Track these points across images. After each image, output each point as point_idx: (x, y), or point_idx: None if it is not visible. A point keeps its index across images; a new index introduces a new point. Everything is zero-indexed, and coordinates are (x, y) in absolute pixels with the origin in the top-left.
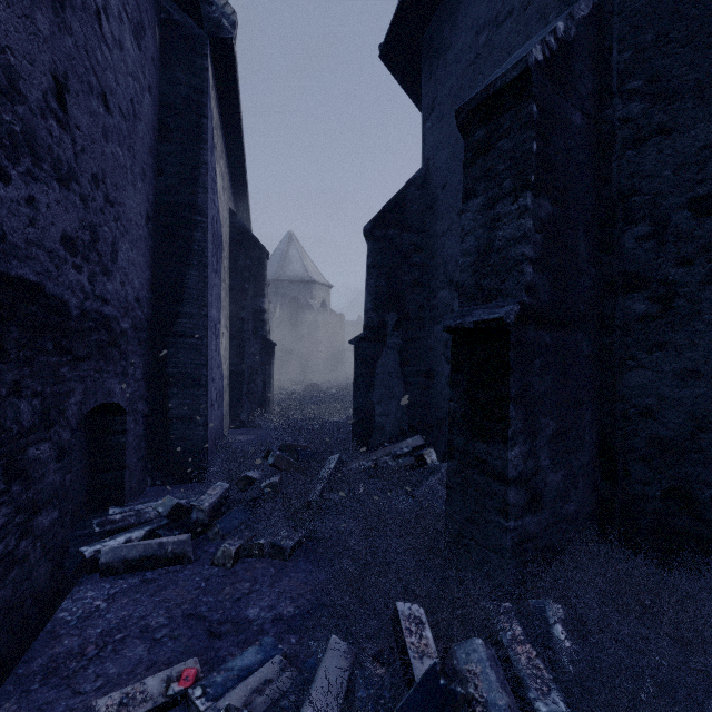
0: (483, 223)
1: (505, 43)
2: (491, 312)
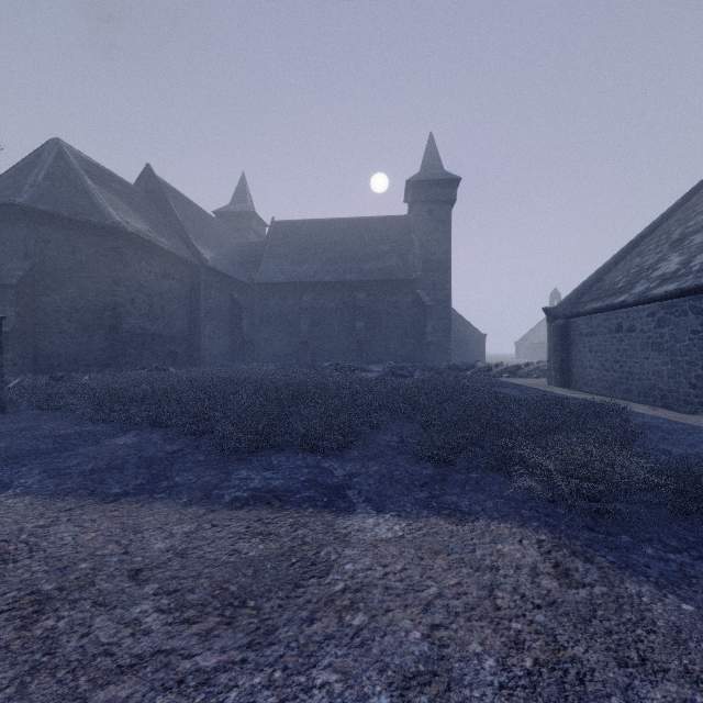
0: (2, 310)
1: (8, 253)
2: (4, 329)
